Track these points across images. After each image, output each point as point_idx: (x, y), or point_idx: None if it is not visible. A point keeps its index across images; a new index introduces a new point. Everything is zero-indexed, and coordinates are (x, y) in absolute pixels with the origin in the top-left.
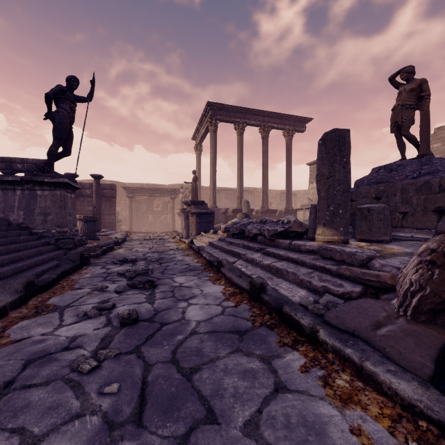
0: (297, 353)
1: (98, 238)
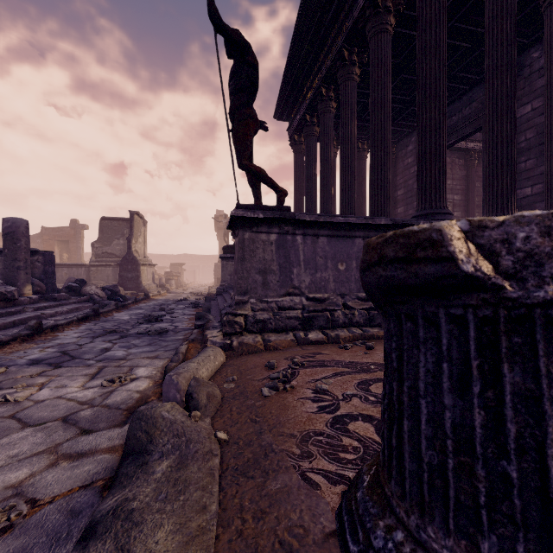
0: (131, 307)
1: (365, 525)
